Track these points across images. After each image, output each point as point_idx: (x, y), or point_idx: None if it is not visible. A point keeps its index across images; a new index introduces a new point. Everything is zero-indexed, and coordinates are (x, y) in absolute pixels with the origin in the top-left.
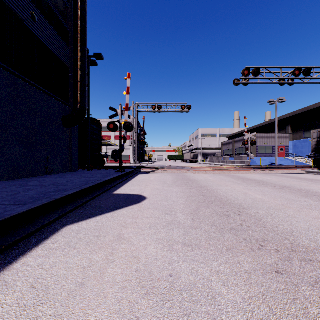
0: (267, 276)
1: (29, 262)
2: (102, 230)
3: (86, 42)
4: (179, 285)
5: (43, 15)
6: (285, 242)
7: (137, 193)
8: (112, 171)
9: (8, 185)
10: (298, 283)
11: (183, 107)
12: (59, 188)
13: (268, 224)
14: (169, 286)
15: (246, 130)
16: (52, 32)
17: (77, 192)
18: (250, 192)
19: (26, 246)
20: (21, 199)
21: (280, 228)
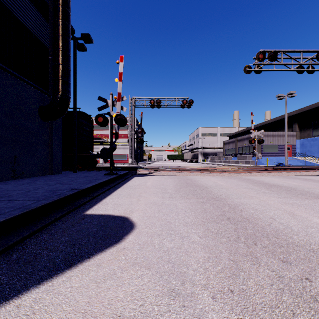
0: None
1: None
2: None
3: (69, 16)
4: None
5: None
6: None
7: (122, 213)
8: (102, 173)
9: None
10: None
11: (185, 102)
12: None
13: None
14: None
15: (252, 127)
16: (24, 0)
17: (9, 220)
18: (296, 211)
19: None
20: None
21: None
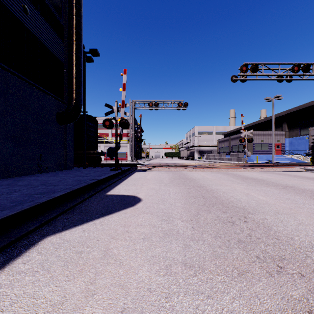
0: None
1: None
2: (87, 243)
3: (81, 37)
4: None
5: (36, 9)
6: (308, 261)
7: (131, 194)
8: (108, 169)
9: None
10: None
11: (180, 105)
12: (47, 189)
13: (280, 234)
14: None
15: (243, 128)
16: (46, 27)
17: (66, 194)
18: (252, 193)
19: None
20: (1, 203)
21: (296, 240)
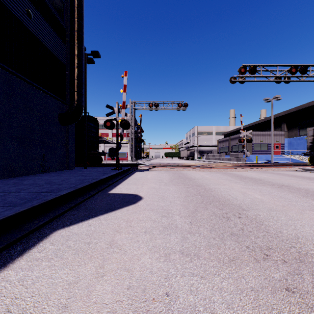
0: (277, 295)
1: (9, 276)
2: (93, 236)
3: (82, 39)
4: (176, 308)
5: (39, 12)
6: (292, 250)
7: (133, 193)
8: (109, 168)
9: (2, 184)
10: (313, 305)
11: (180, 105)
12: (53, 188)
13: (270, 228)
14: (165, 309)
15: (242, 128)
16: (49, 30)
17: (70, 192)
18: (248, 191)
19: (9, 255)
20: (11, 200)
21: (284, 233)
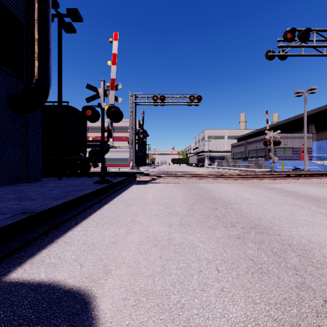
0: None
1: None
2: None
3: None
4: None
5: None
6: None
7: (83, 280)
8: (93, 180)
9: None
10: None
11: (192, 98)
12: None
13: None
14: None
15: (268, 128)
16: None
17: None
18: None
19: None
20: None
21: None
